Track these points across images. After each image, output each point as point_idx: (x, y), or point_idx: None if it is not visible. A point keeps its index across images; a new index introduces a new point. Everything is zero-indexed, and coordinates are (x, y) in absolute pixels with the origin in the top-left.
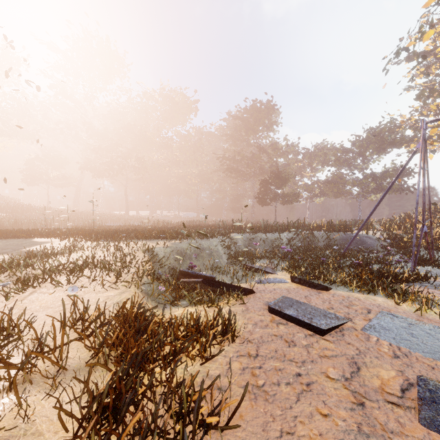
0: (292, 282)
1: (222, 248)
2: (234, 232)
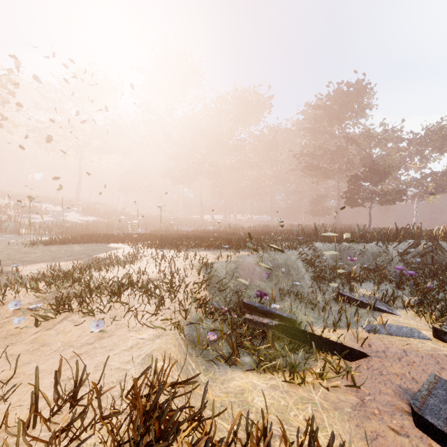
0: (437, 339)
1: (303, 264)
2: (317, 240)
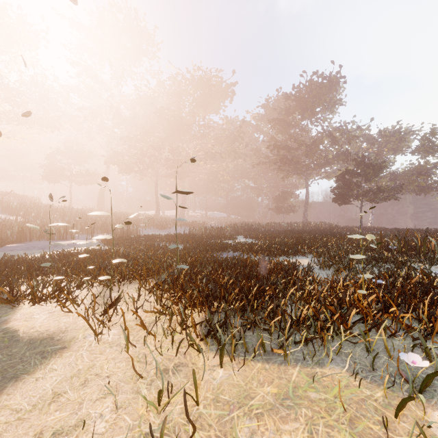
0: None
1: None
2: None
